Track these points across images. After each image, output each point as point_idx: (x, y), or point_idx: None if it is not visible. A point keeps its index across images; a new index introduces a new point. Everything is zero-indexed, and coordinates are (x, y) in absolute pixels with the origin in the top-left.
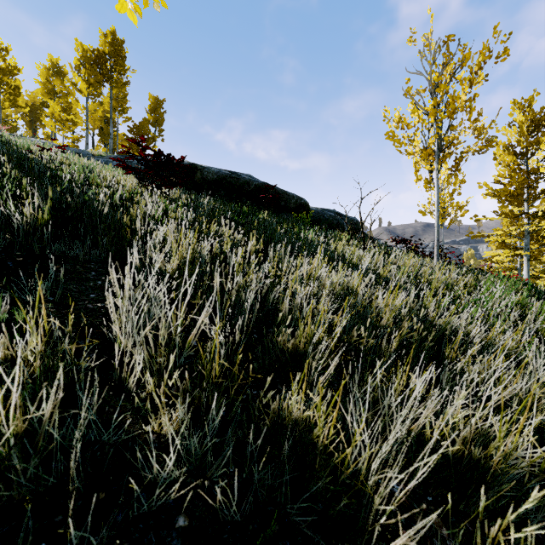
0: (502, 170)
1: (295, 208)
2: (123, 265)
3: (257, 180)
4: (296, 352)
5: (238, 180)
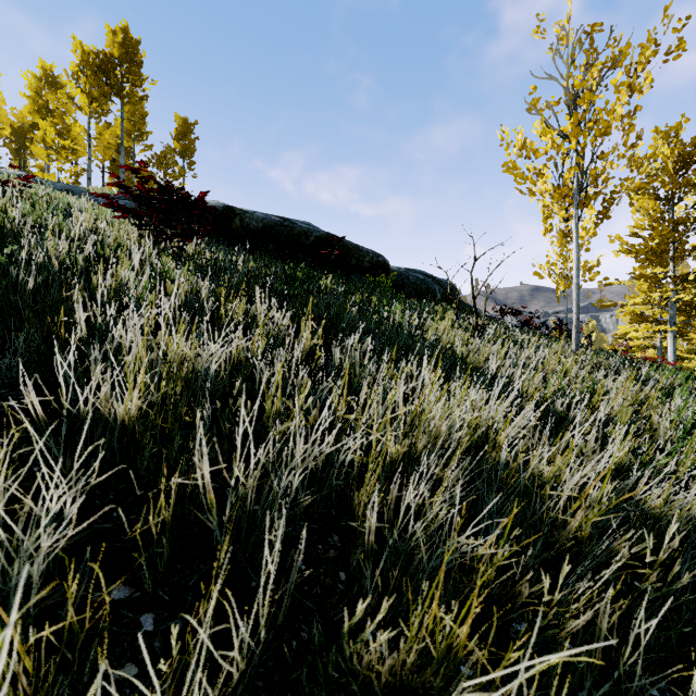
0: (641, 220)
1: (370, 268)
2: (54, 389)
3: (319, 230)
4: (399, 678)
5: (293, 230)
